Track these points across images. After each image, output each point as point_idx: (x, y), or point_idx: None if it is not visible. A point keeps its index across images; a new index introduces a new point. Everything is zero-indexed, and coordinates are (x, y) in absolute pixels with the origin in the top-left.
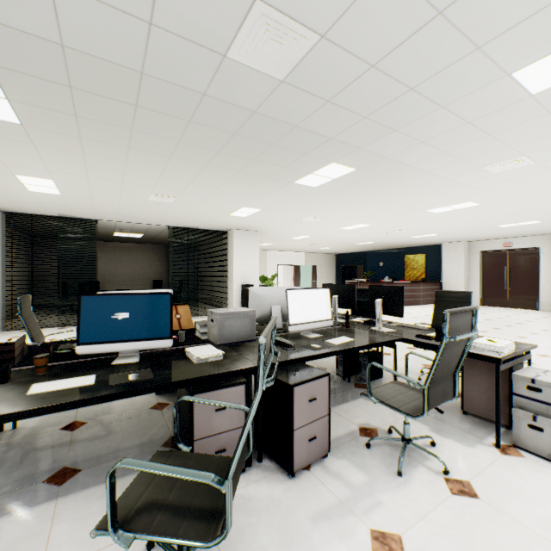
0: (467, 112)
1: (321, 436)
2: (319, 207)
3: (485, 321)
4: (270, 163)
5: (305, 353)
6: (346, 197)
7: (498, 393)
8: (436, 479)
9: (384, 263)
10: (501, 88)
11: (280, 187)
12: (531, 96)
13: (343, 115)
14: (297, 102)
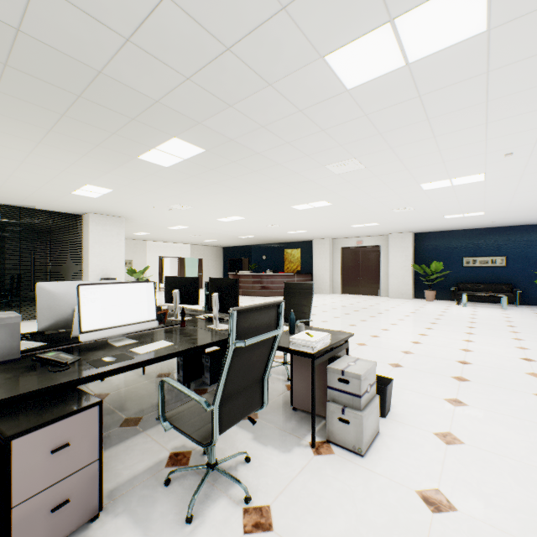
0: (295, 97)
1: (83, 495)
2: (184, 194)
3: (341, 308)
4: (91, 124)
5: (77, 374)
6: (208, 184)
7: (313, 389)
8: (233, 515)
9: (267, 256)
10: (319, 73)
11: (122, 161)
12: (348, 91)
13: (160, 69)
14: (82, 30)
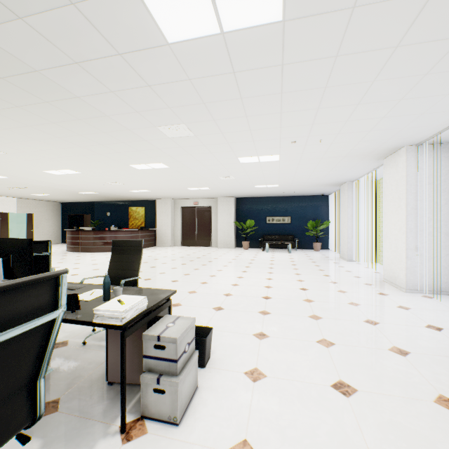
0: (111, 33)
1: None
2: None
3: (179, 259)
4: None
5: None
6: (19, 126)
7: (123, 366)
8: None
9: (111, 213)
10: (135, 10)
11: None
12: (169, 46)
13: None
14: None
